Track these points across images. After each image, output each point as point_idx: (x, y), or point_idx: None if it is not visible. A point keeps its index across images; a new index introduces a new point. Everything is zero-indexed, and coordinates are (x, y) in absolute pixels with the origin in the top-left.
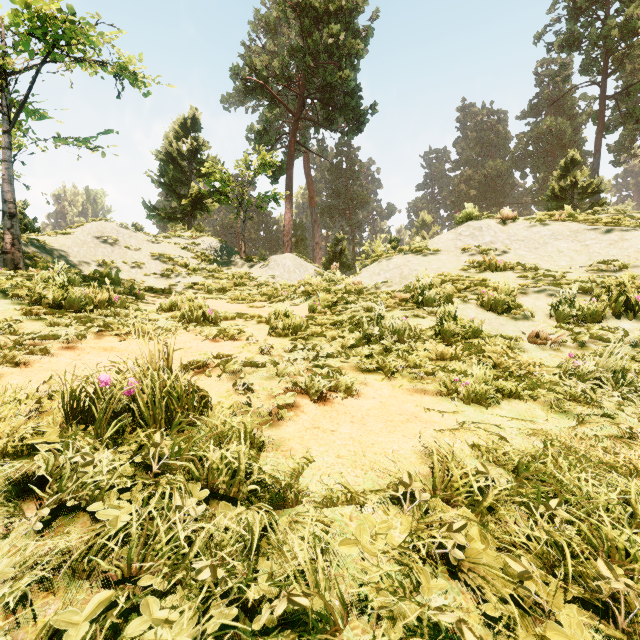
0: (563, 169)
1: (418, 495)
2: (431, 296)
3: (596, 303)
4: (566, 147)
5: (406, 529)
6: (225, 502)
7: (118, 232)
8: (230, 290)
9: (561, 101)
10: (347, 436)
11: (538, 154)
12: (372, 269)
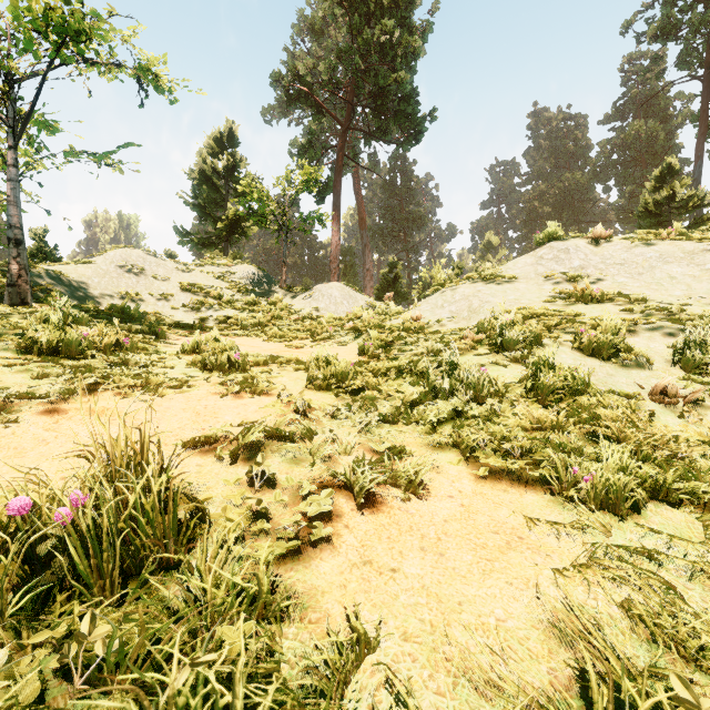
0: (658, 179)
1: None
2: (514, 337)
3: None
4: (658, 155)
5: None
6: None
7: (144, 260)
8: (268, 325)
9: (652, 101)
10: (417, 583)
11: (624, 164)
12: (434, 301)
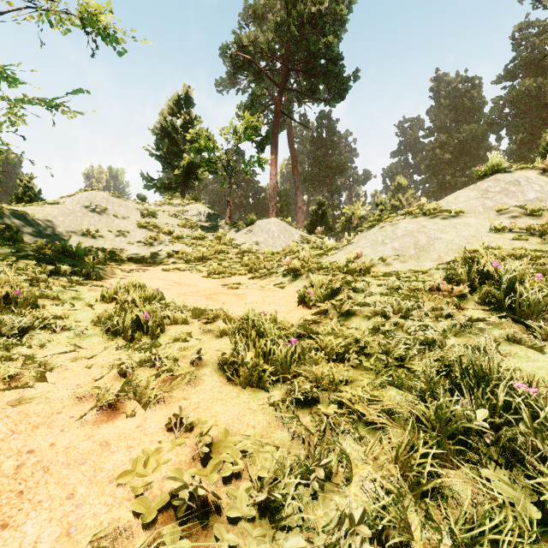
0: None
1: None
2: (536, 299)
3: None
4: (545, 108)
5: None
6: None
7: (108, 201)
8: (211, 259)
9: (540, 63)
10: None
11: (515, 116)
12: (373, 236)
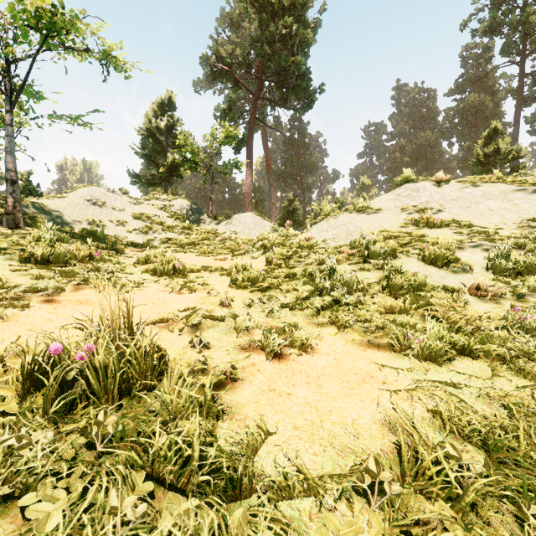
0: (487, 138)
1: (387, 489)
2: (376, 251)
3: (531, 258)
4: (488, 119)
5: (375, 535)
6: (171, 492)
7: (106, 195)
8: (199, 244)
9: (483, 80)
10: (303, 401)
11: (463, 126)
12: (321, 226)
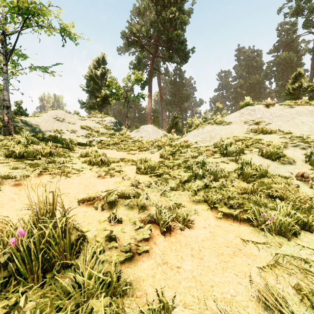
0: (294, 78)
1: None
2: (231, 150)
3: None
4: (293, 67)
5: None
6: None
7: (65, 115)
8: (119, 144)
9: (291, 44)
10: (190, 275)
11: (278, 71)
12: (194, 133)
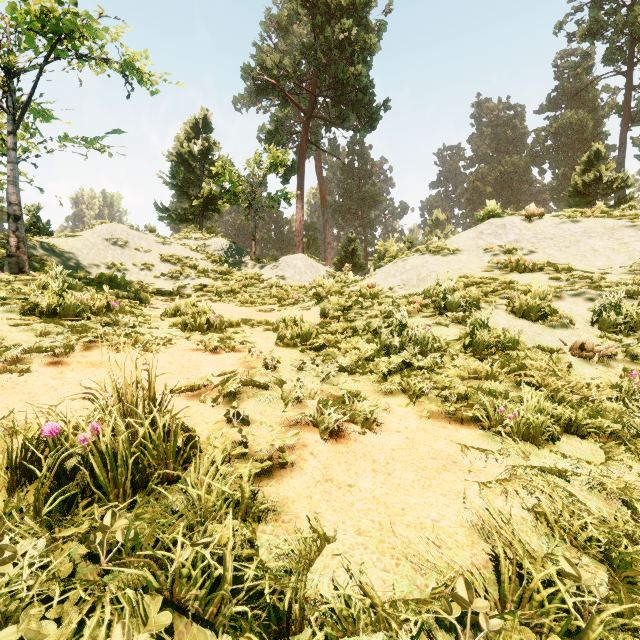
0: (586, 163)
1: (482, 623)
2: (456, 301)
3: None
4: (587, 141)
5: None
6: (196, 625)
7: (128, 234)
8: (239, 292)
9: (582, 94)
10: (369, 495)
11: (557, 149)
12: (387, 270)
